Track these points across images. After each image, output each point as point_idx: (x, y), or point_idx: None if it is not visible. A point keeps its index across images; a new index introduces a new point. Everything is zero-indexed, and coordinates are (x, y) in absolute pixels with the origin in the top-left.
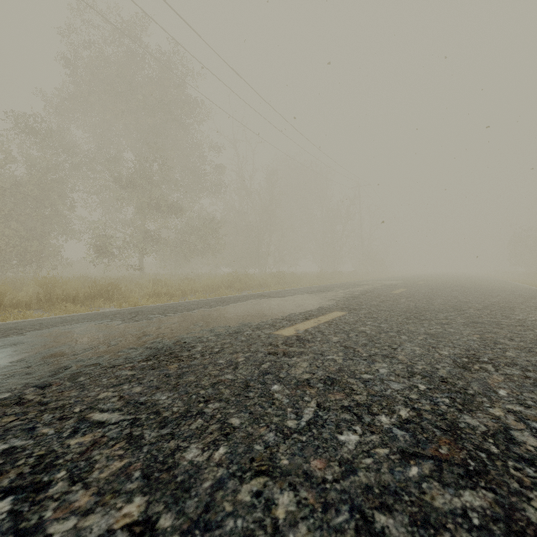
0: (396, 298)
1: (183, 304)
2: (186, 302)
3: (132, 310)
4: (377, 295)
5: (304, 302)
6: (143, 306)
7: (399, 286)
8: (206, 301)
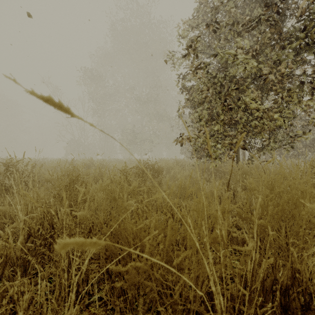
0: None
1: None
2: None
3: None
4: None
5: None
6: None
7: None
8: None
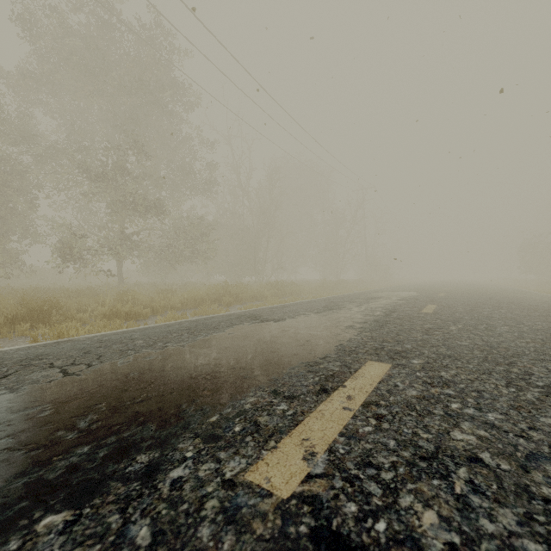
0: (439, 323)
1: (129, 337)
2: (141, 330)
3: (33, 353)
4: (408, 318)
5: (312, 333)
6: (70, 339)
7: (423, 300)
8: (170, 329)
